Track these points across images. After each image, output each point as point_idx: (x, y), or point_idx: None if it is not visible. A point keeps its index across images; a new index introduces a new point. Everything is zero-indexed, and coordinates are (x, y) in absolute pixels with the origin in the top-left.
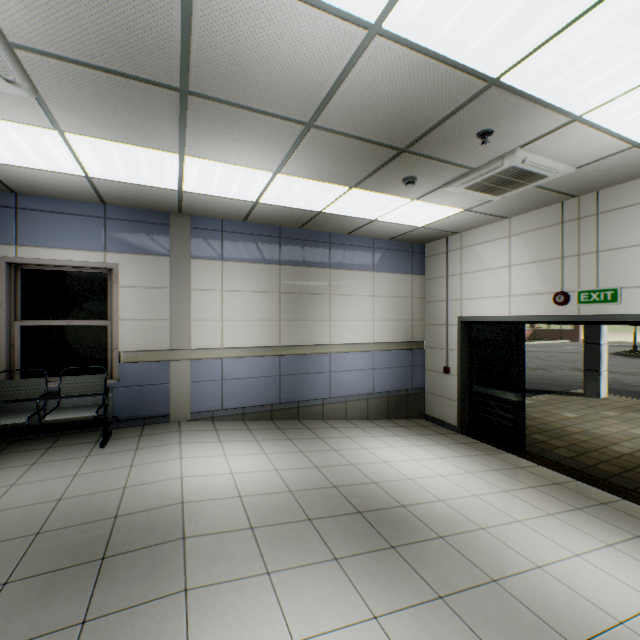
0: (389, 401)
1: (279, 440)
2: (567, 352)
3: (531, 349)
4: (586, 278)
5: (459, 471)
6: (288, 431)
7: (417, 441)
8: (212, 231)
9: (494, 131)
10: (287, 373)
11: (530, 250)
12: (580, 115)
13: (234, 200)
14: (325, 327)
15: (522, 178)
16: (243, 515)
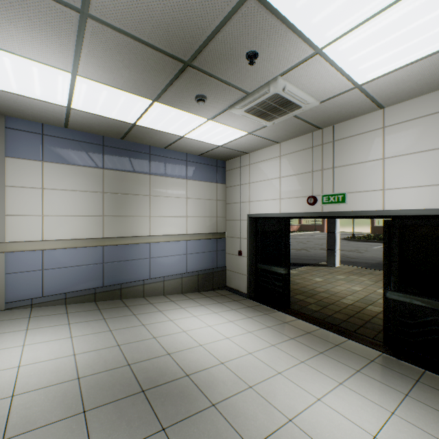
0: (199, 278)
1: (93, 321)
2: (318, 238)
3: (299, 237)
4: (327, 186)
5: (242, 332)
6: (106, 311)
7: (216, 308)
8: (31, 133)
9: (259, 54)
10: (110, 260)
11: (293, 166)
12: (321, 48)
13: (44, 102)
14: (146, 222)
15: (284, 106)
16: (1, 423)
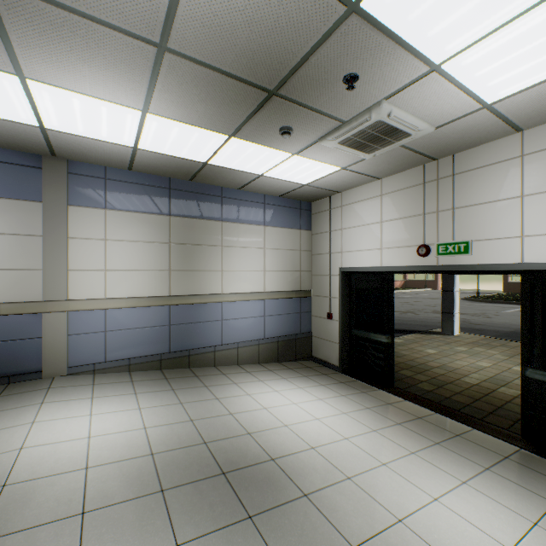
0: (279, 345)
1: (161, 391)
2: (430, 298)
3: (403, 296)
4: (444, 232)
5: (335, 412)
6: (174, 381)
7: (301, 383)
8: (94, 178)
9: (360, 76)
10: (177, 322)
11: (398, 207)
12: (439, 64)
13: (110, 144)
14: (217, 277)
15: (389, 135)
16: (79, 495)
